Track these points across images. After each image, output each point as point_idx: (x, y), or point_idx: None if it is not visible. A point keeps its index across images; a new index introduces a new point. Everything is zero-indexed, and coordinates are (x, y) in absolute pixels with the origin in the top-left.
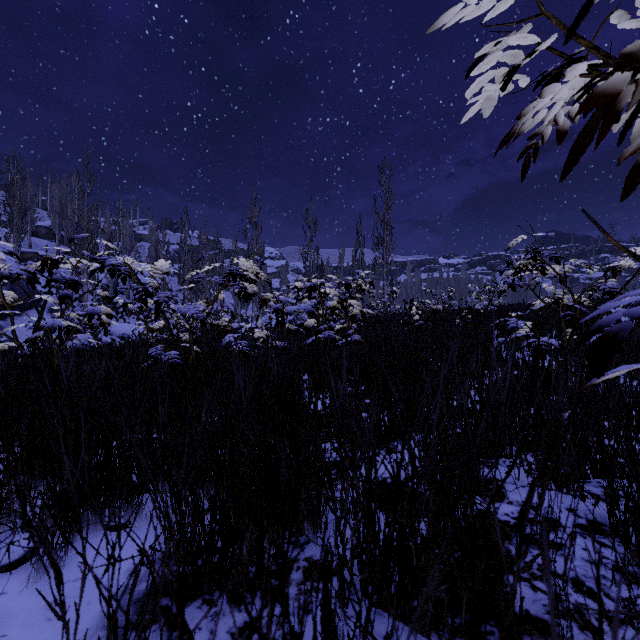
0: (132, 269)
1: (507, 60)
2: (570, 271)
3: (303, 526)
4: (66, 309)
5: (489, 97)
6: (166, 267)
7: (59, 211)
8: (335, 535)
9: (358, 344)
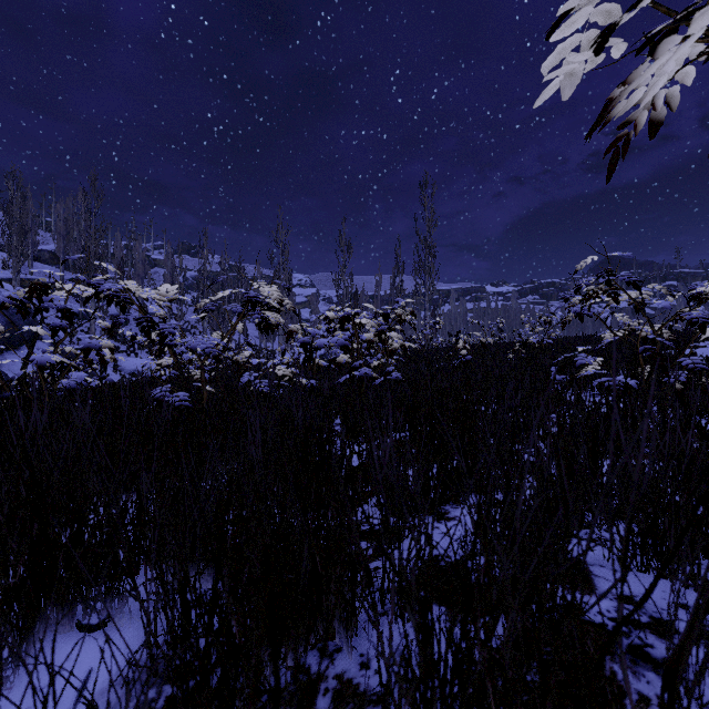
0: (135, 296)
1: (598, 19)
2: (648, 298)
3: (333, 627)
4: (60, 343)
5: (571, 72)
6: (172, 293)
7: (64, 233)
8: (377, 657)
9: (399, 383)
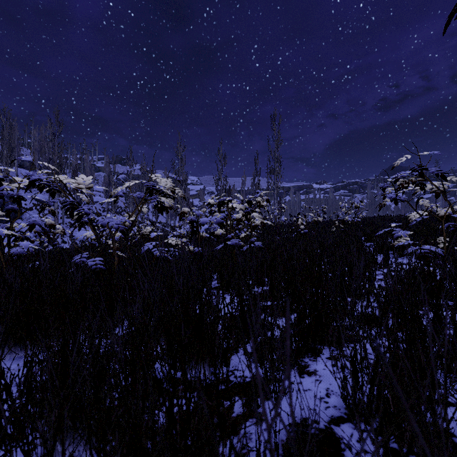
0: (65, 186)
1: None
2: (446, 187)
3: None
4: (14, 220)
5: None
6: (88, 182)
7: (38, 149)
8: None
9: (260, 249)
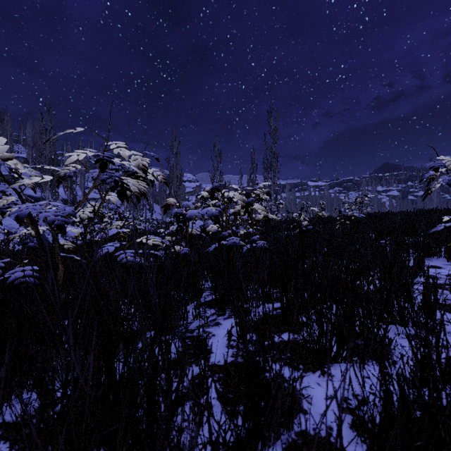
0: None
1: None
2: None
3: None
4: None
5: None
6: (4, 149)
7: (32, 145)
8: None
9: (264, 251)
